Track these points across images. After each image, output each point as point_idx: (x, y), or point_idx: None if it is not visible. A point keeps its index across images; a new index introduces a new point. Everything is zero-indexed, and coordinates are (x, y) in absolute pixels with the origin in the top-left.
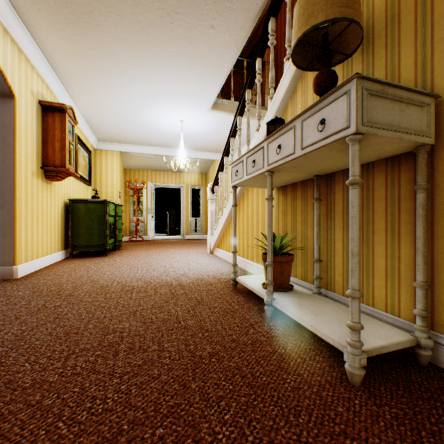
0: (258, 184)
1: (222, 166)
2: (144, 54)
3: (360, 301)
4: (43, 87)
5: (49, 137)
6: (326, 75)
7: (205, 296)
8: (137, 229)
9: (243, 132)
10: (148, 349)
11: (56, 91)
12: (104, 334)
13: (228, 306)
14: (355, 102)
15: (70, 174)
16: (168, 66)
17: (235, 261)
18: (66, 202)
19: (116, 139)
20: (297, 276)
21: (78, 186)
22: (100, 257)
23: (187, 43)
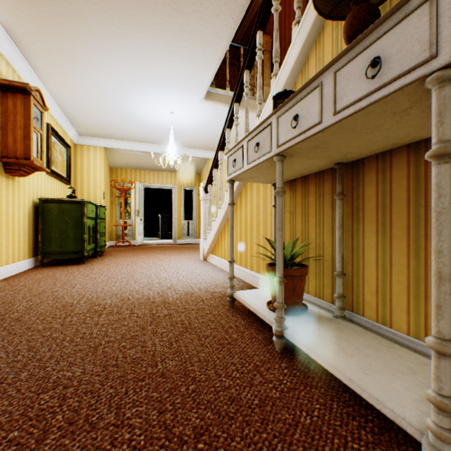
0: (261, 177)
1: (216, 162)
2: (124, 25)
3: (404, 332)
4: (1, 63)
5: (9, 123)
6: (366, 11)
7: (194, 319)
8: (124, 233)
9: (240, 127)
10: (97, 425)
11: (20, 70)
12: (37, 392)
13: (224, 334)
14: (450, 8)
15: (37, 168)
16: (153, 43)
17: (232, 273)
18: (35, 201)
19: (99, 133)
20: (310, 292)
21: (53, 184)
22: (76, 266)
23: (175, 11)
